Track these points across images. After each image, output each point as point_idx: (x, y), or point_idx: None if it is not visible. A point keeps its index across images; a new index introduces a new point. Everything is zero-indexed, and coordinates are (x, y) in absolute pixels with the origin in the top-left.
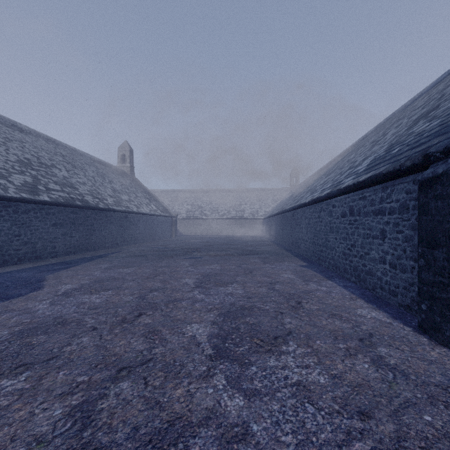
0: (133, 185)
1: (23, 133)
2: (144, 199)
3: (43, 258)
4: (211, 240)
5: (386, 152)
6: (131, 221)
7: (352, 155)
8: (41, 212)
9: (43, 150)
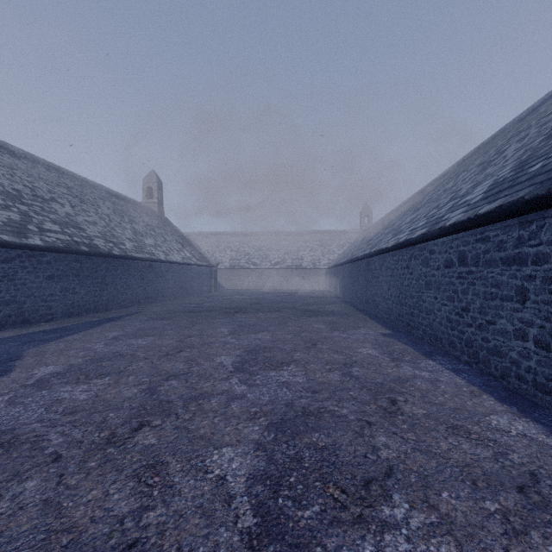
0: (161, 226)
1: (15, 158)
2: (175, 243)
3: (34, 322)
4: (261, 296)
5: (516, 172)
6: (157, 271)
7: (450, 184)
8: (30, 261)
9: (41, 180)
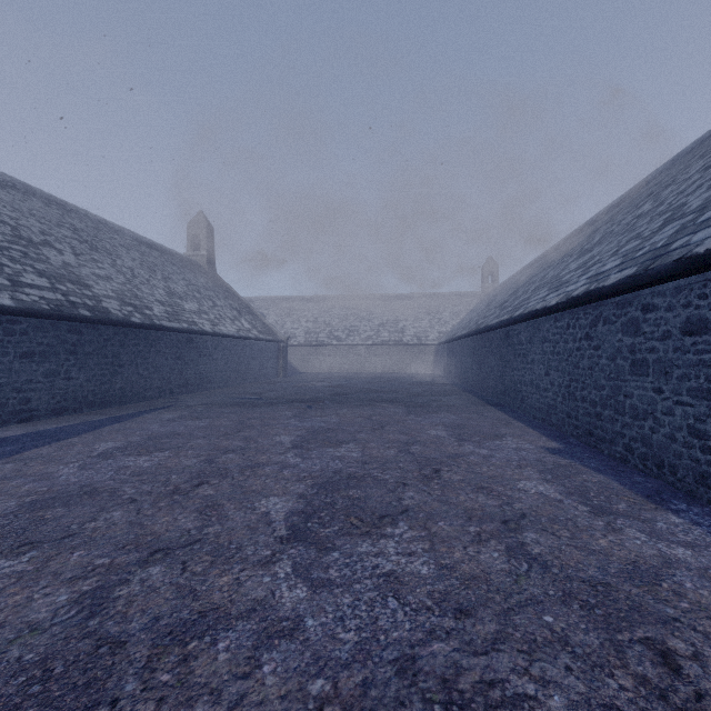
0: (210, 286)
1: None
2: (229, 310)
3: None
4: (347, 382)
5: None
6: (201, 348)
7: (645, 206)
8: None
9: (32, 217)
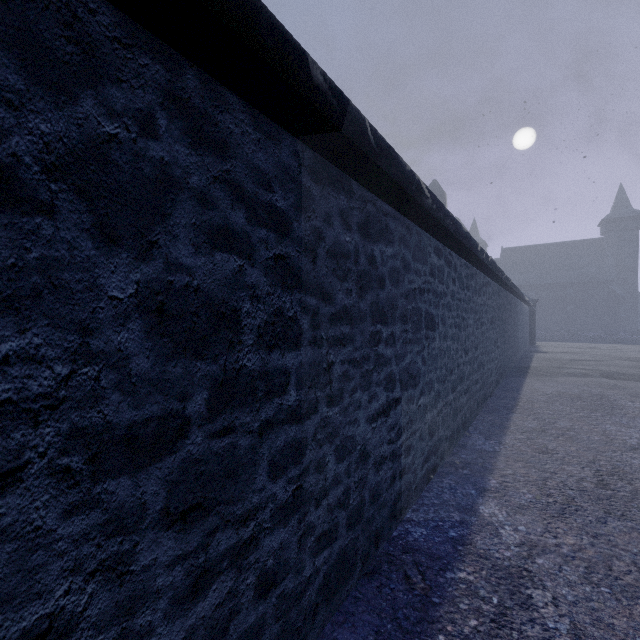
0: None
1: None
2: None
3: None
4: None
5: None
6: None
7: None
8: None
9: None
